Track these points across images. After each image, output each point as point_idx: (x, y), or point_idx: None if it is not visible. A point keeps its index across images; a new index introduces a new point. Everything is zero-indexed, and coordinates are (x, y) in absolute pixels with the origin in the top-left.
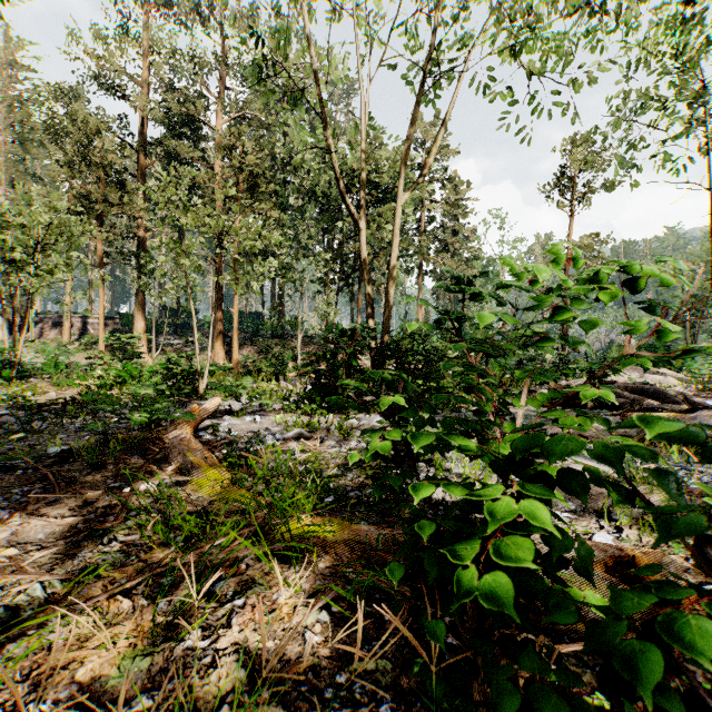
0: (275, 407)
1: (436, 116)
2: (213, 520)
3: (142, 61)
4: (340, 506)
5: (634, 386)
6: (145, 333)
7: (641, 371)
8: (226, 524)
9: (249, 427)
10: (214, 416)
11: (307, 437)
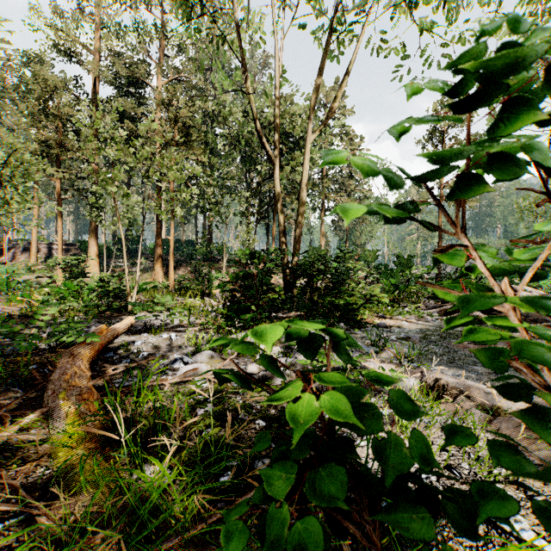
0: (194, 323)
1: (335, 82)
2: (36, 532)
3: (95, 33)
4: (241, 491)
5: None
6: (97, 256)
7: None
8: (52, 546)
9: (163, 346)
10: (133, 333)
11: (217, 360)
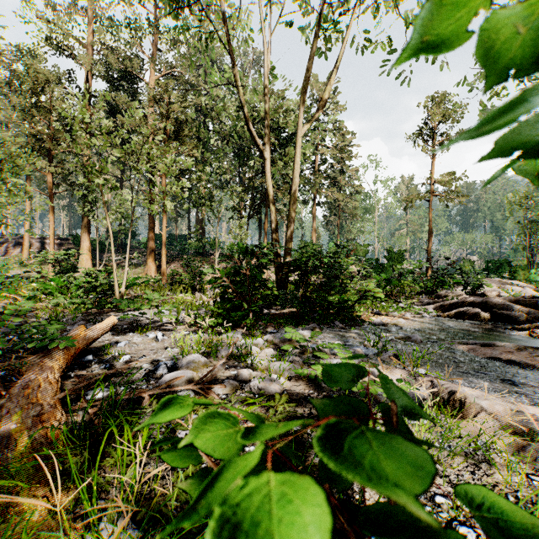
0: (184, 320)
1: (327, 78)
2: None
3: (88, 28)
4: None
5: (525, 300)
6: (90, 251)
7: (497, 282)
8: None
9: (148, 347)
10: (118, 332)
11: (205, 364)
